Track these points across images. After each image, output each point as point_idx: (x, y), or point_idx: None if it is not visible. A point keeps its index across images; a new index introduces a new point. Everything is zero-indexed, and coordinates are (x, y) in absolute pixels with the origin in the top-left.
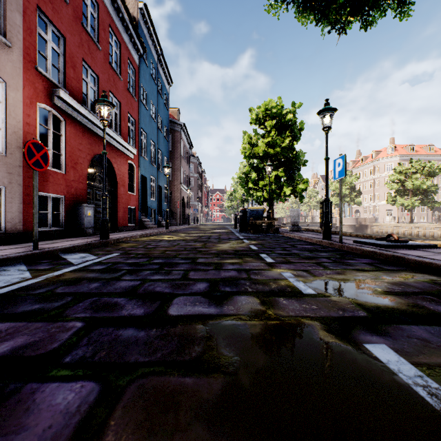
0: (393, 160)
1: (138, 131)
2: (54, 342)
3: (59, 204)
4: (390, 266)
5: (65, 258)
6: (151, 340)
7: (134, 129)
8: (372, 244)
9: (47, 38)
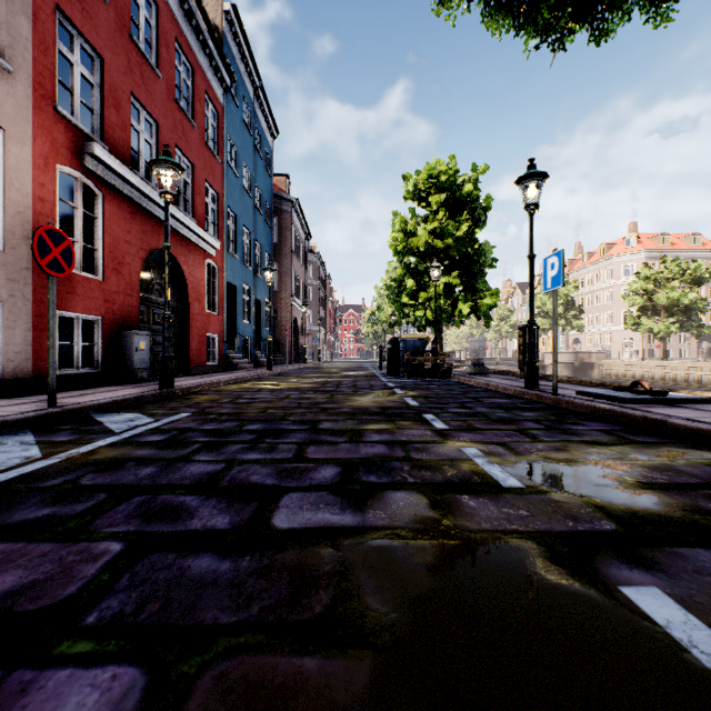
0: (635, 258)
1: (222, 212)
2: (69, 582)
3: (93, 330)
4: (642, 436)
5: (100, 422)
6: (241, 579)
7: (216, 208)
8: (608, 397)
9: (73, 59)
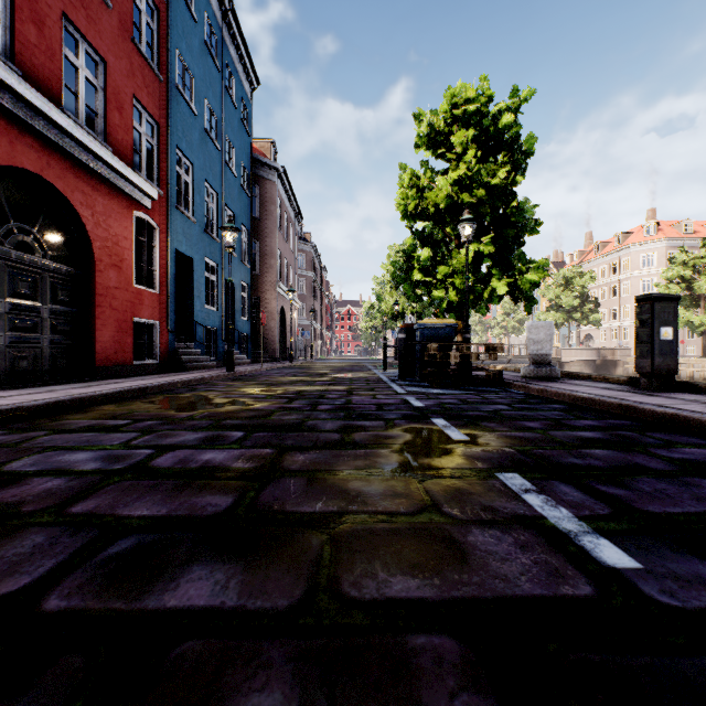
0: (656, 247)
1: (166, 152)
2: None
3: None
4: None
5: None
6: None
7: (157, 144)
8: None
9: None
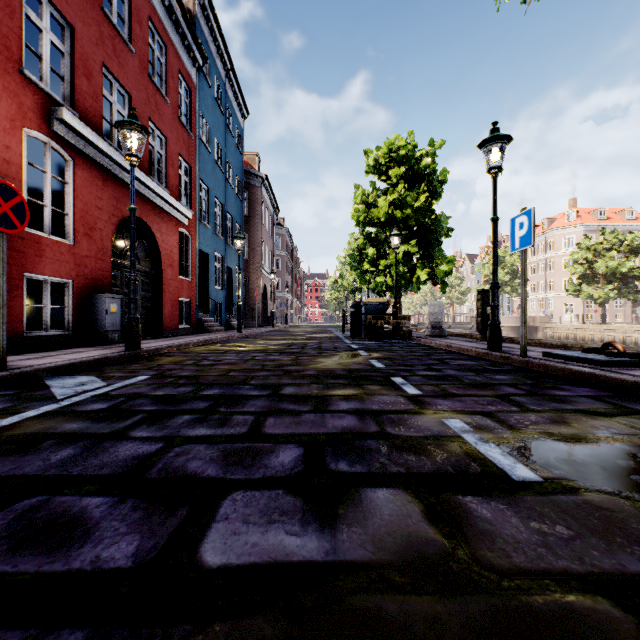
0: (575, 231)
1: (195, 184)
2: None
3: (64, 293)
4: (639, 403)
5: (47, 386)
6: None
7: (189, 180)
8: (581, 359)
9: (41, 26)
